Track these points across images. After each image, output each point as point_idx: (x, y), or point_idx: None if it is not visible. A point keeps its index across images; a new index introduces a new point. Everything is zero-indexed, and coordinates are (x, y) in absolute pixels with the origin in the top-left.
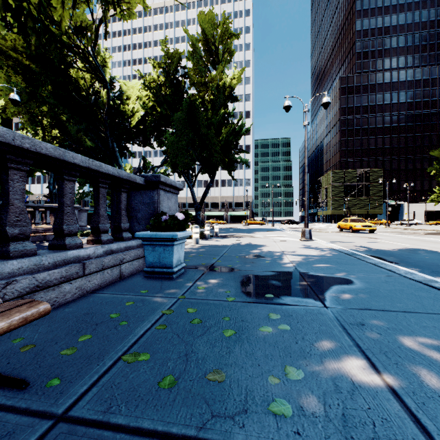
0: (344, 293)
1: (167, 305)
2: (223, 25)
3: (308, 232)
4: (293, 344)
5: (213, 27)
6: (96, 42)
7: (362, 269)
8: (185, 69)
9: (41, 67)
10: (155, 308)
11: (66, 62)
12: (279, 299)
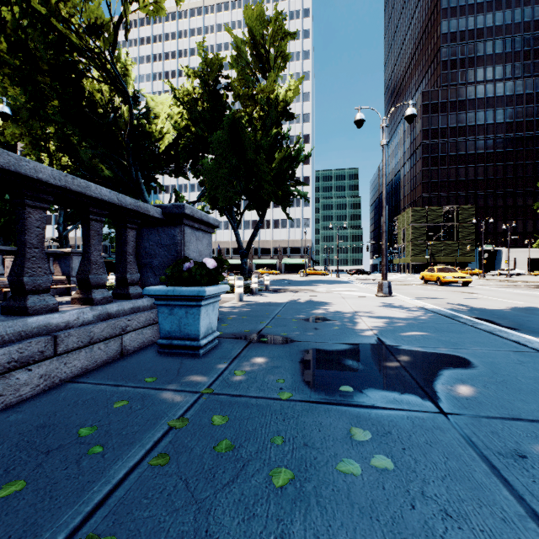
0: (463, 383)
1: (180, 408)
2: (275, 22)
3: (387, 285)
4: (408, 509)
5: (263, 25)
6: (115, 44)
7: (476, 341)
8: (228, 79)
9: (45, 75)
10: (159, 414)
11: (77, 69)
12: (363, 396)
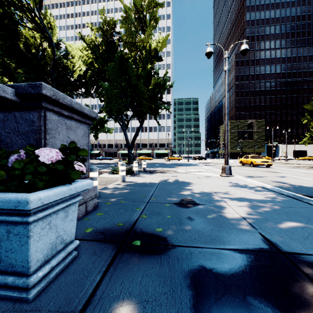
0: None
1: None
2: None
3: (228, 168)
4: None
5: None
6: (41, 4)
7: None
8: (120, 33)
9: None
10: None
11: (13, 19)
12: None
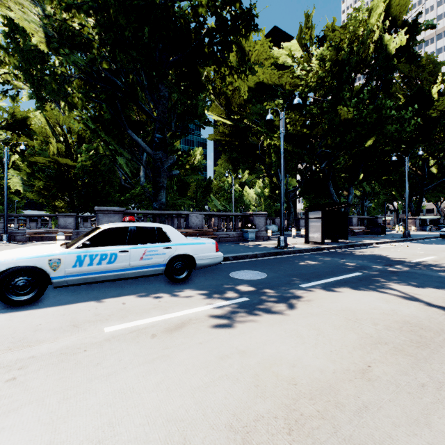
0: None
1: None
2: None
3: None
4: None
5: None
6: None
7: None
8: None
9: None
10: None
11: None
12: None
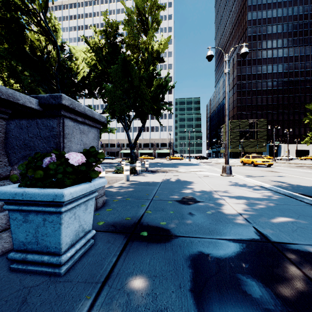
0: None
1: None
2: None
3: (228, 168)
4: None
5: (144, 1)
6: (46, 8)
7: None
8: (122, 35)
9: None
10: None
11: (20, 23)
12: None
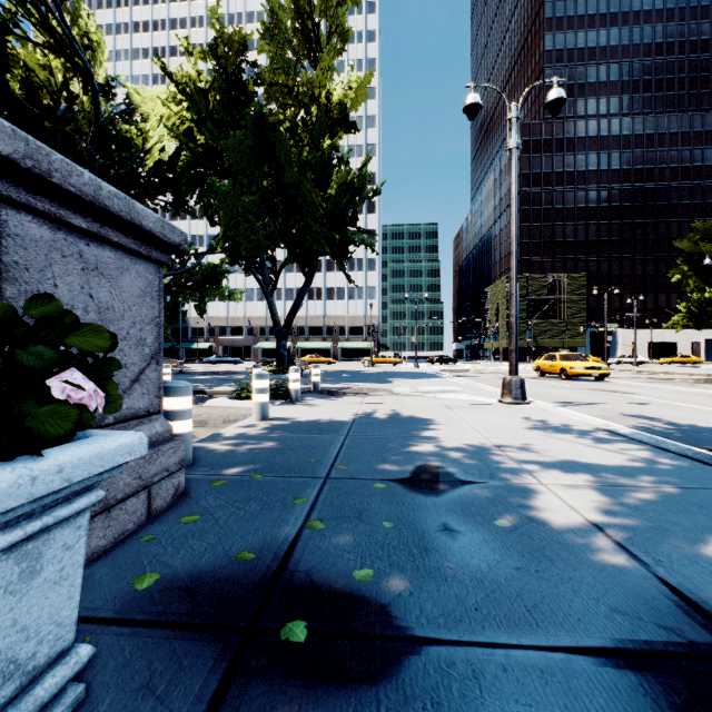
0: None
1: None
2: None
3: (518, 383)
4: None
5: None
6: None
7: None
8: (257, 65)
9: None
10: None
11: None
12: None
